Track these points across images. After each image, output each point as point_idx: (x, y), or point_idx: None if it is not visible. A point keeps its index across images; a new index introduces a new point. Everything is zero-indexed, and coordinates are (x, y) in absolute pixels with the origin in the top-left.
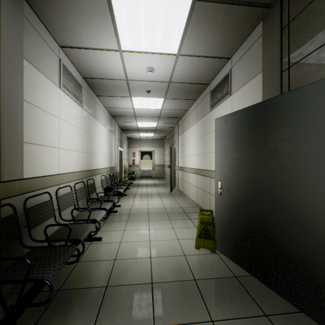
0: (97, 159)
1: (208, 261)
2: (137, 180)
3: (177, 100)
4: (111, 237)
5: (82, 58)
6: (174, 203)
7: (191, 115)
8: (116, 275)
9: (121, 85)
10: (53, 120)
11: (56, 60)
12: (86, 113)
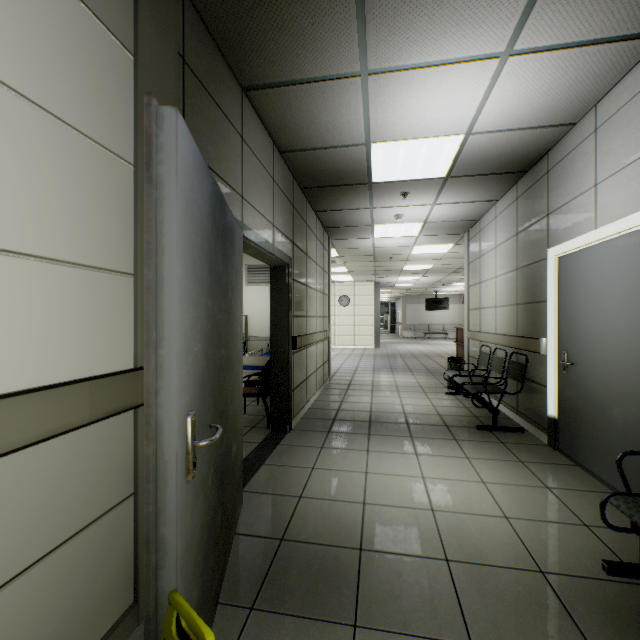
0: None
1: None
2: None
3: None
4: None
5: None
6: None
7: None
8: None
9: None
10: None
11: None
12: None
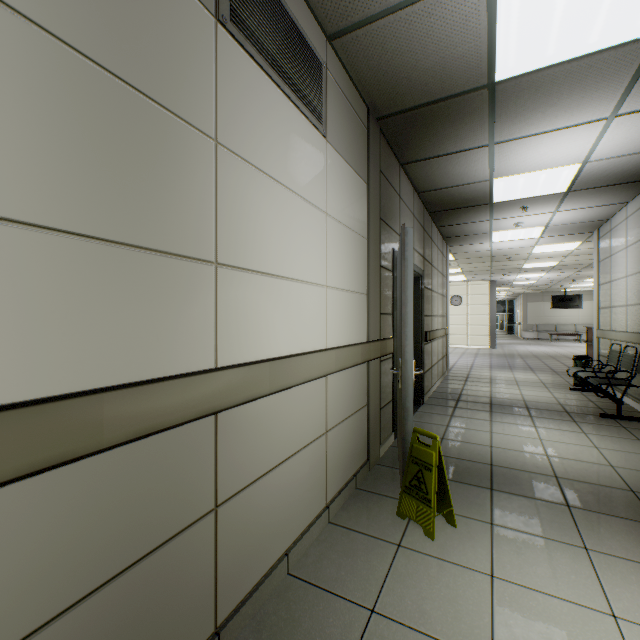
0: None
1: None
2: None
3: None
4: None
5: None
6: None
7: None
8: None
9: None
10: None
11: None
12: None
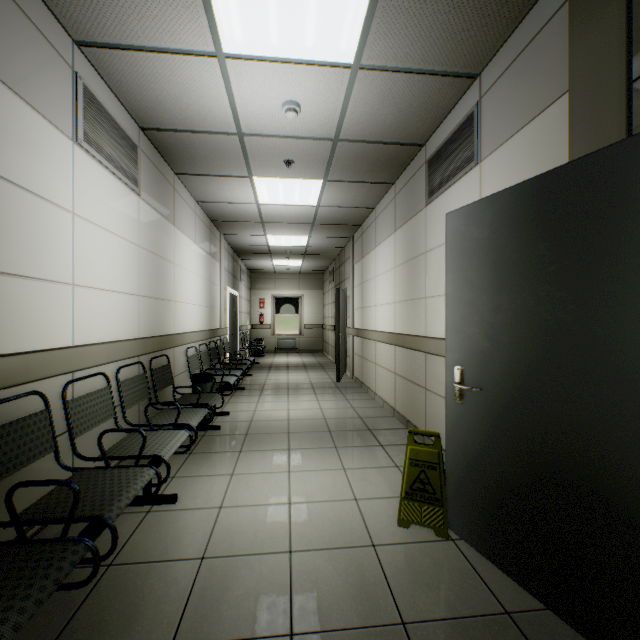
0: (178, 312)
1: (434, 562)
2: (269, 356)
3: (352, 184)
4: (200, 494)
5: (131, 75)
6: (345, 408)
7: (381, 217)
8: (200, 610)
9: (227, 146)
10: (55, 216)
11: (66, 74)
12: (148, 209)
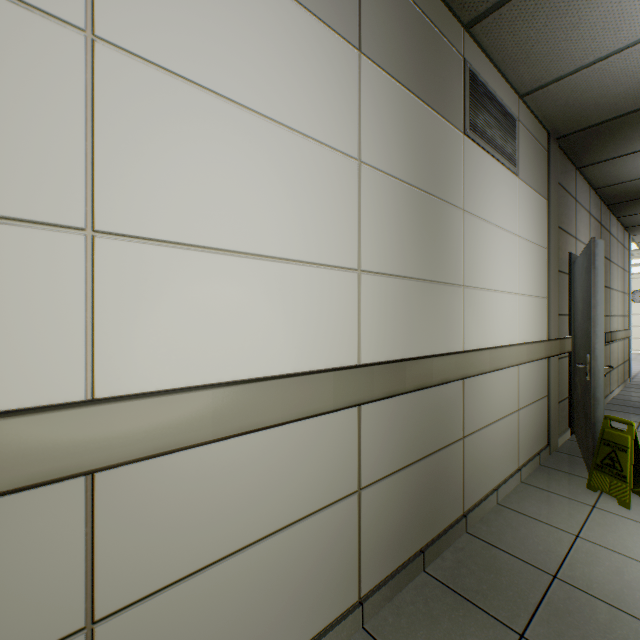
0: None
1: None
2: None
3: None
4: None
5: None
6: None
7: None
8: None
9: None
10: None
11: None
12: None
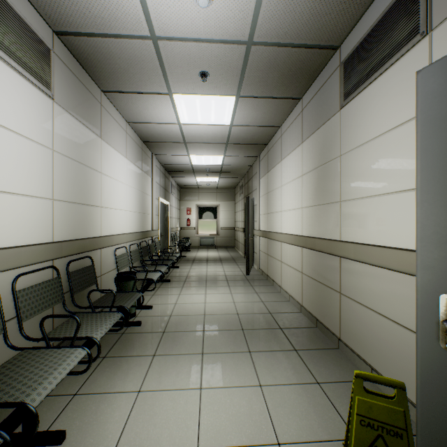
0: (106, 216)
1: None
2: (193, 251)
3: (262, 100)
4: (94, 427)
5: None
6: (255, 302)
7: (286, 133)
8: None
9: (143, 55)
10: None
11: None
12: (67, 116)
